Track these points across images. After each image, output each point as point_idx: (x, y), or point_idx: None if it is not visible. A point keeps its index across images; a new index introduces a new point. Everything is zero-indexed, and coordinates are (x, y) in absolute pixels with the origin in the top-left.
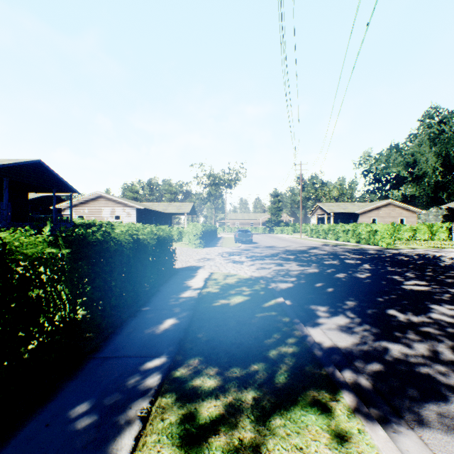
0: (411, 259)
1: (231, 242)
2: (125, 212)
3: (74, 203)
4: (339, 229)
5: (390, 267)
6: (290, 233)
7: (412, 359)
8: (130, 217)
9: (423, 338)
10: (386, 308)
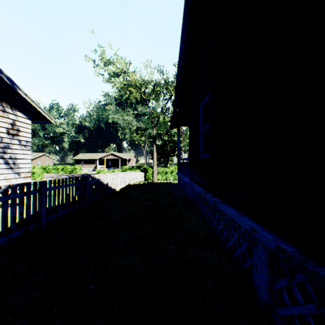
0: None
1: None
2: None
3: None
4: (51, 168)
5: None
6: None
7: None
8: None
9: None
10: None
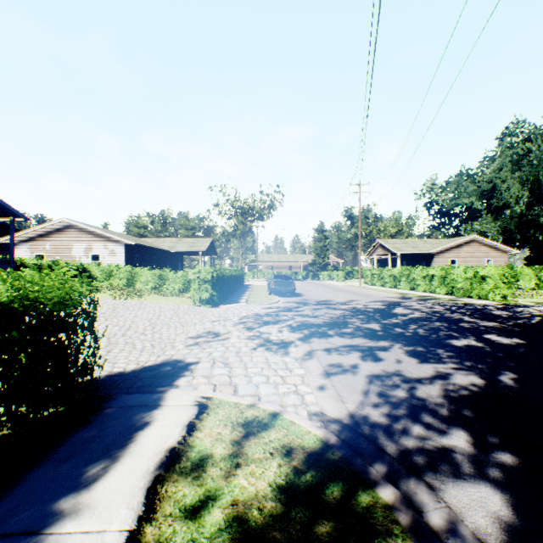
0: None
1: (263, 295)
2: (108, 249)
3: (30, 235)
4: (417, 274)
5: None
6: (341, 279)
7: None
8: (114, 257)
9: None
10: None
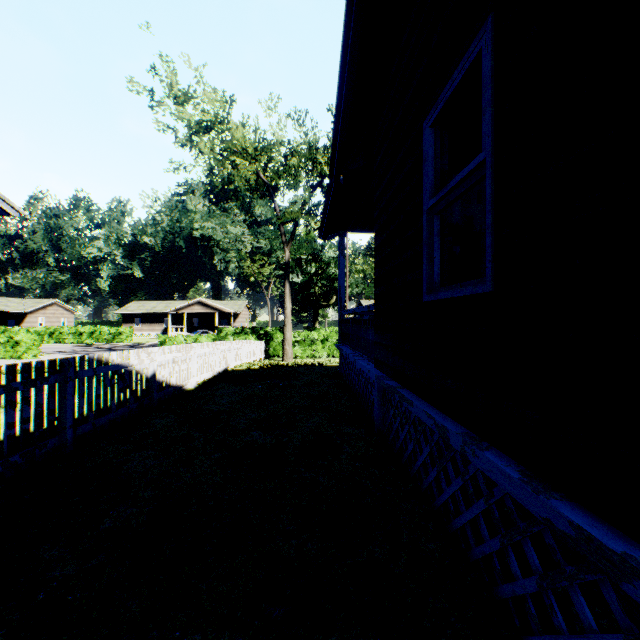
0: None
1: None
2: None
3: None
4: (66, 332)
5: None
6: None
7: None
8: None
9: None
10: None
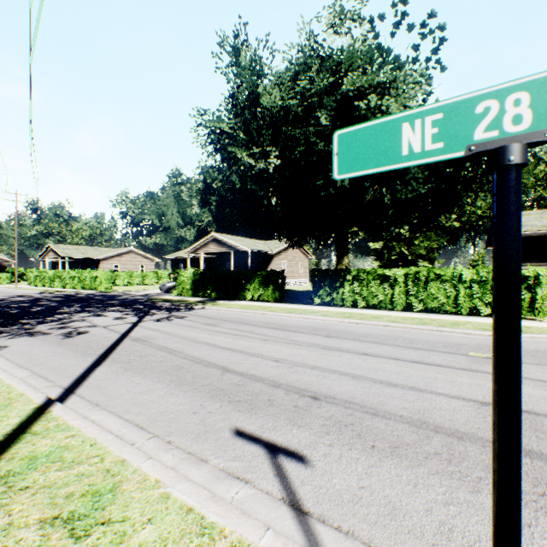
0: (102, 298)
1: None
2: None
3: None
4: (67, 276)
5: (74, 303)
6: (6, 281)
7: (4, 330)
8: None
9: (24, 325)
10: (23, 320)
